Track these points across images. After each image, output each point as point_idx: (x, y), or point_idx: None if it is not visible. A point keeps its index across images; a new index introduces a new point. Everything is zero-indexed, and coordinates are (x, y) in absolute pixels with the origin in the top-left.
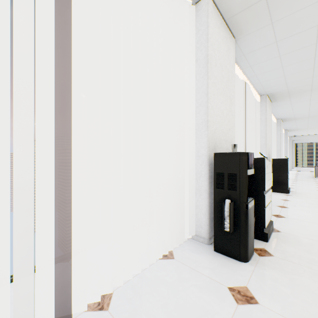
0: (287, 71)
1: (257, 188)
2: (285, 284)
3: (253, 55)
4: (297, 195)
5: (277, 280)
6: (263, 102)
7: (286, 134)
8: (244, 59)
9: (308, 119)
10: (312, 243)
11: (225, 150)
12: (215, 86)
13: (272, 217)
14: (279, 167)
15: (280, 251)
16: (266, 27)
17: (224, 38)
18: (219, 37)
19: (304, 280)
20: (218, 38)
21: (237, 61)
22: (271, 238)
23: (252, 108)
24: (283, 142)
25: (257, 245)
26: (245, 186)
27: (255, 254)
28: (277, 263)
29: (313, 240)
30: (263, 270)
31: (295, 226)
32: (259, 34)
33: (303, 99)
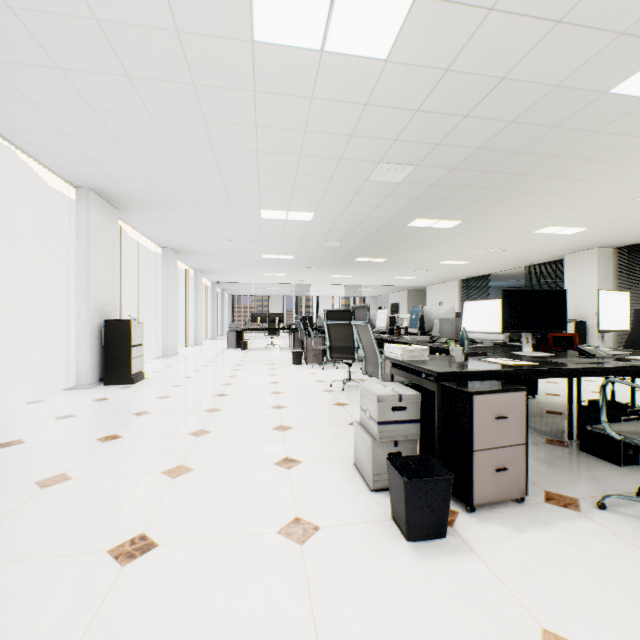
0: (90, 150)
1: None
2: None
3: None
4: (146, 384)
5: None
6: (83, 203)
7: (198, 277)
8: None
9: (212, 255)
10: None
11: None
12: None
13: None
14: (119, 336)
15: None
16: None
17: None
18: None
19: None
20: None
21: None
22: None
23: (61, 210)
24: (193, 292)
25: None
26: None
27: None
28: None
29: None
30: None
31: (9, 461)
32: None
33: (174, 219)
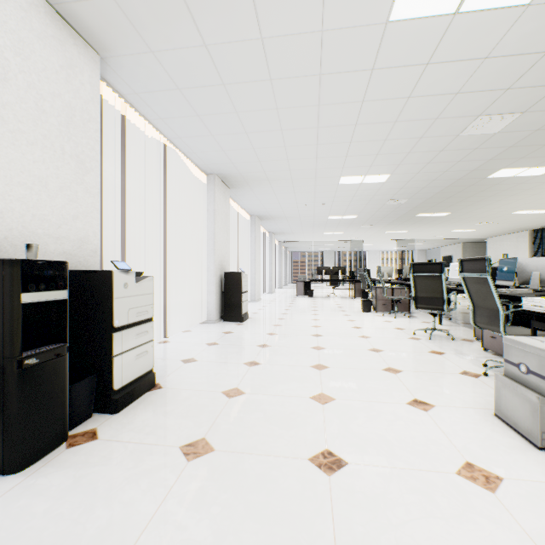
0: (224, 144)
1: (103, 323)
2: (55, 493)
3: (155, 101)
4: (252, 322)
5: (44, 492)
6: (211, 185)
7: (272, 238)
8: (142, 102)
9: (287, 219)
10: (192, 396)
11: (55, 256)
12: (6, 124)
13: (177, 365)
14: (233, 285)
15: (122, 426)
16: (146, 55)
17: (51, 37)
18: (28, 29)
19: (104, 471)
20: (20, 29)
21: (131, 102)
22: (132, 404)
23: (197, 192)
24: (268, 250)
25: (89, 426)
26: (16, 324)
27: (62, 446)
28: (88, 452)
29: (197, 391)
30: (41, 477)
31: (195, 374)
32: (141, 62)
33: (267, 192)
